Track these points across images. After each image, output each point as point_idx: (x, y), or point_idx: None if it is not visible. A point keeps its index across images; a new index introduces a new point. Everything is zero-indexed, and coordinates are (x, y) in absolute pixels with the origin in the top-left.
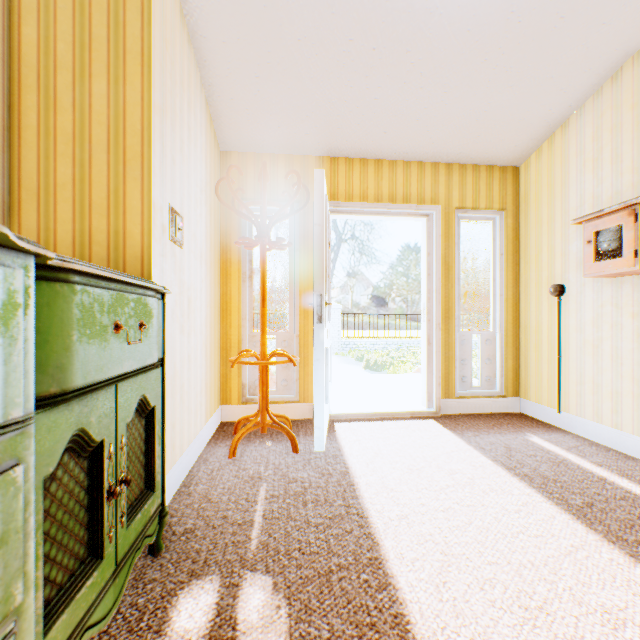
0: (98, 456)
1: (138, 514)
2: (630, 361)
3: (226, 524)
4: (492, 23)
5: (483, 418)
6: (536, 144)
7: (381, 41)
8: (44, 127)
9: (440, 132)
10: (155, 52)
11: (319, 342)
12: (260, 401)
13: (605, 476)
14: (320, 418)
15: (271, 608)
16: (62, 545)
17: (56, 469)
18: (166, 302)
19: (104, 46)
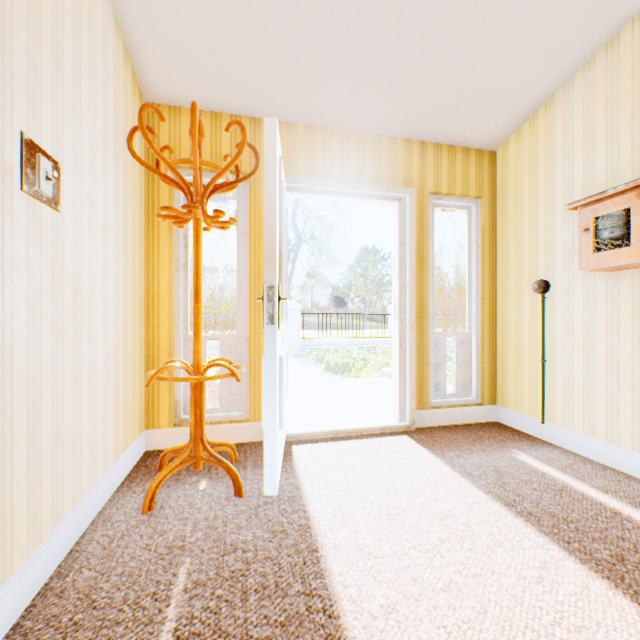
0: None
1: None
2: (629, 367)
3: None
4: None
5: (461, 431)
6: (517, 125)
7: None
8: None
9: (416, 100)
10: None
11: (270, 349)
12: (192, 428)
13: (618, 508)
14: (272, 451)
15: None
16: None
17: None
18: (13, 291)
19: None
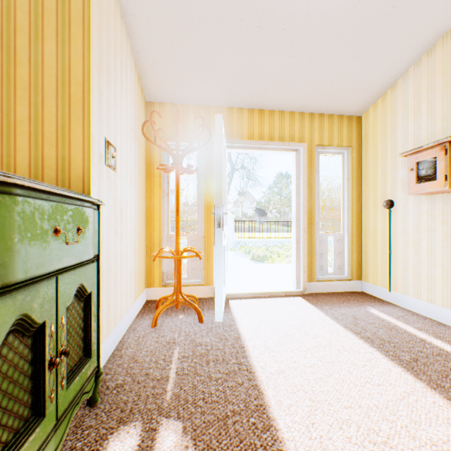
0: (40, 334)
1: (76, 377)
2: (441, 255)
3: (148, 380)
4: (344, 10)
5: (336, 295)
6: (373, 100)
7: (264, 21)
8: (6, 77)
9: (306, 90)
10: (93, 22)
11: (218, 242)
12: (175, 285)
13: (424, 338)
14: (219, 297)
15: (181, 448)
16: (7, 410)
17: (1, 348)
18: (103, 212)
19: (53, 16)
